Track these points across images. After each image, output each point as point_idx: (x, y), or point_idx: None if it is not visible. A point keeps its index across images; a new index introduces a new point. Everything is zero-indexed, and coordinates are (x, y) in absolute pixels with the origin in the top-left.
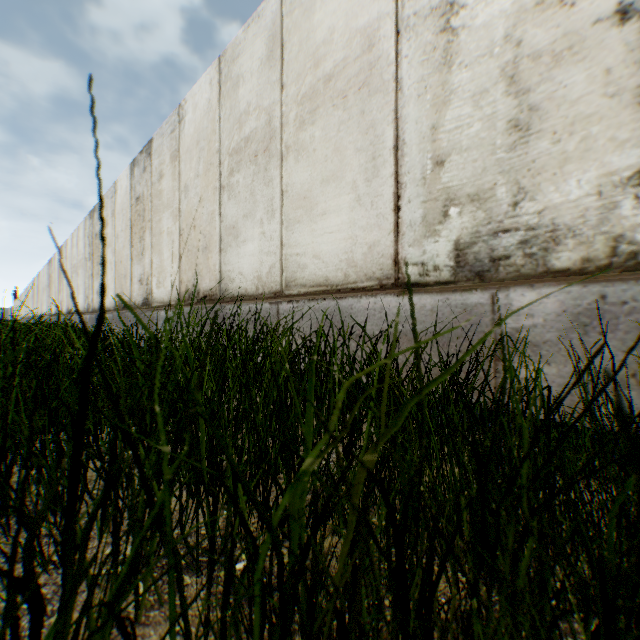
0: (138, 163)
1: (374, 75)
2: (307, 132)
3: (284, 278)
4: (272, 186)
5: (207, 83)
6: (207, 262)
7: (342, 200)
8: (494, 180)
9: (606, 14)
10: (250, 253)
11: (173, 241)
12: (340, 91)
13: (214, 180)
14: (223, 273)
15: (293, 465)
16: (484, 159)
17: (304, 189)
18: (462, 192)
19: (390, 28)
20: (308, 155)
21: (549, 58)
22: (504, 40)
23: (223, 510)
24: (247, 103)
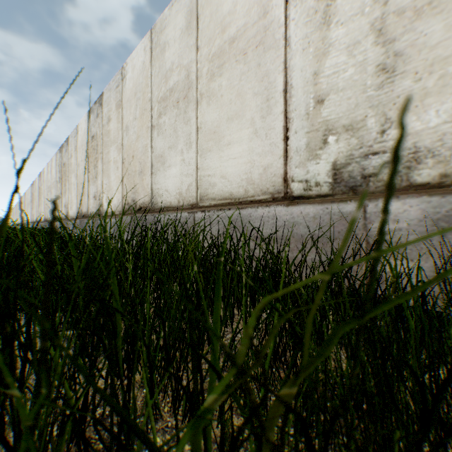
0: (93, 111)
1: (268, 36)
2: (216, 82)
3: (199, 193)
4: (190, 124)
5: (142, 49)
6: (142, 182)
7: (243, 133)
8: (365, 113)
9: None
10: (173, 175)
11: (118, 167)
12: (241, 49)
13: (147, 121)
14: (154, 190)
15: (200, 369)
16: (357, 97)
17: (214, 126)
18: (338, 124)
19: None
20: (217, 100)
21: (411, 13)
22: (373, 1)
23: (143, 388)
24: (171, 63)
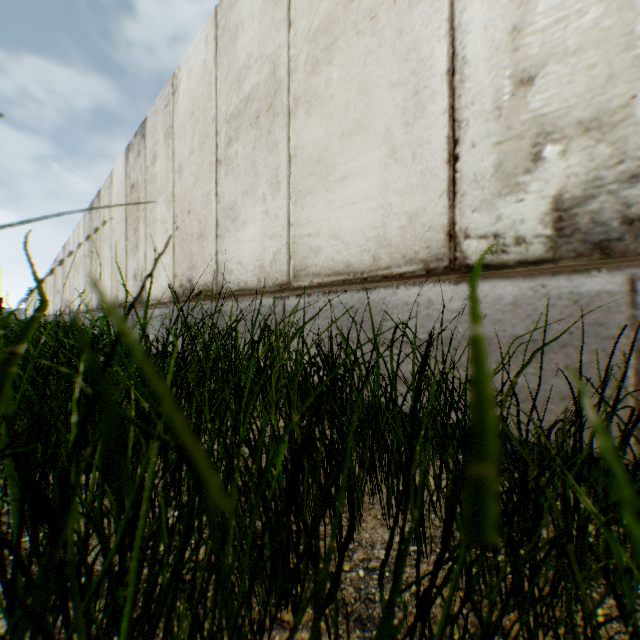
0: (133, 147)
1: None
2: (321, 75)
3: (292, 266)
4: (277, 152)
5: (202, 42)
6: (202, 252)
7: (369, 157)
8: (630, 91)
9: None
10: (251, 238)
11: (167, 230)
12: (367, 11)
13: (210, 154)
14: (220, 264)
15: None
16: (610, 61)
17: (317, 150)
18: (567, 119)
19: None
20: (323, 105)
21: None
22: None
23: None
24: (247, 55)
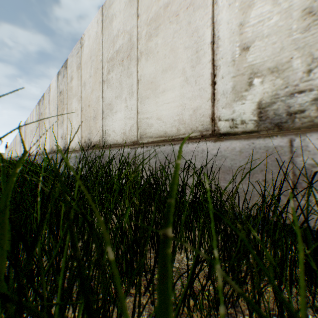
0: (60, 73)
1: None
2: (153, 41)
3: (139, 133)
4: (132, 77)
5: (95, 22)
6: (95, 125)
7: (175, 81)
8: (290, 55)
9: None
10: (119, 119)
11: (78, 114)
12: (174, 12)
13: (99, 78)
14: (104, 131)
15: None
16: (282, 41)
17: (151, 77)
18: (263, 67)
19: None
20: (153, 56)
21: None
22: None
23: None
24: (117, 30)
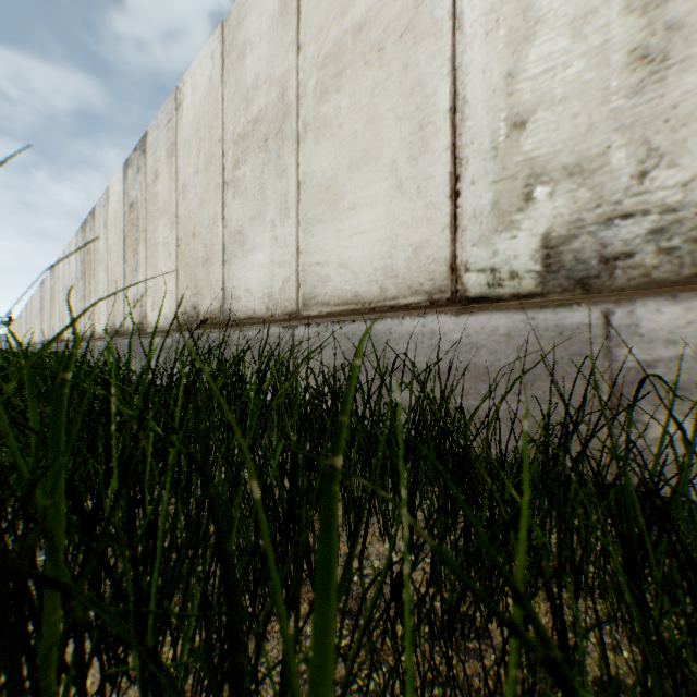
0: (132, 163)
1: (422, 14)
2: (330, 103)
3: (301, 295)
4: (286, 177)
5: (208, 57)
6: (208, 277)
7: (377, 188)
8: (606, 141)
9: None
10: (259, 264)
11: (170, 253)
12: (374, 43)
13: (216, 176)
14: (227, 290)
15: None
16: (590, 112)
17: (327, 178)
18: (554, 163)
19: None
20: (332, 133)
21: None
22: None
23: None
24: (255, 75)
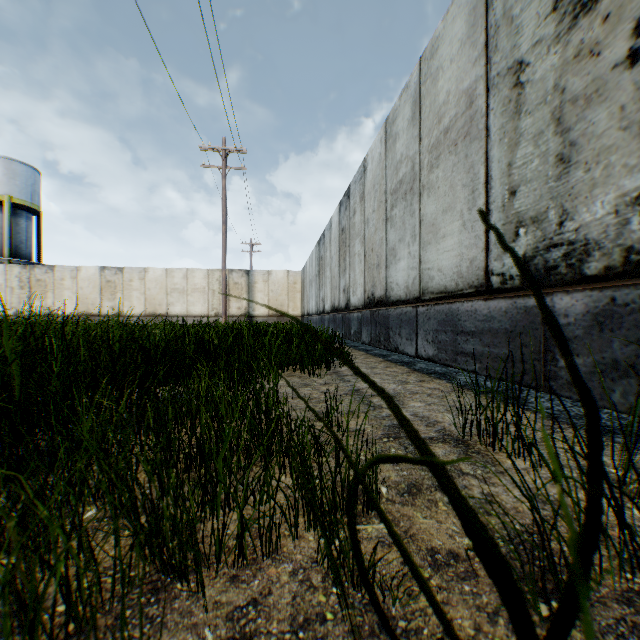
0: None
1: (4, 290)
2: None
3: None
4: None
5: None
6: None
7: None
8: (19, 307)
9: (28, 297)
10: None
11: None
12: None
13: None
14: None
15: None
16: (18, 305)
17: None
18: (16, 307)
19: (6, 285)
20: None
21: (24, 298)
22: (20, 294)
23: None
24: None
